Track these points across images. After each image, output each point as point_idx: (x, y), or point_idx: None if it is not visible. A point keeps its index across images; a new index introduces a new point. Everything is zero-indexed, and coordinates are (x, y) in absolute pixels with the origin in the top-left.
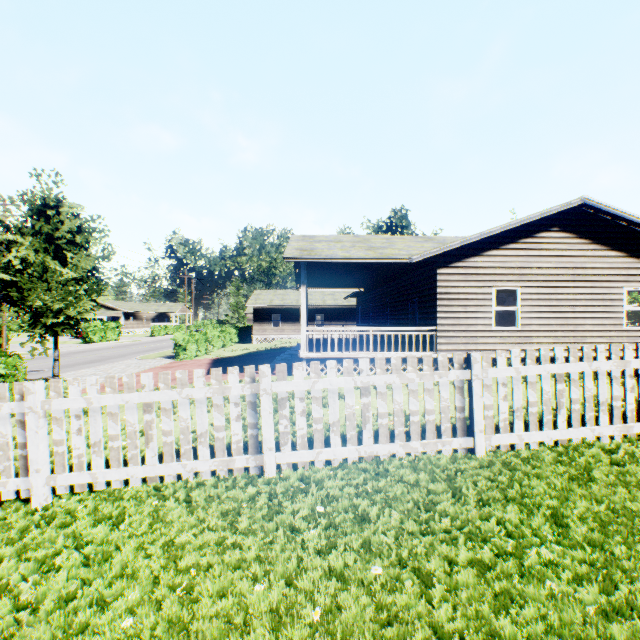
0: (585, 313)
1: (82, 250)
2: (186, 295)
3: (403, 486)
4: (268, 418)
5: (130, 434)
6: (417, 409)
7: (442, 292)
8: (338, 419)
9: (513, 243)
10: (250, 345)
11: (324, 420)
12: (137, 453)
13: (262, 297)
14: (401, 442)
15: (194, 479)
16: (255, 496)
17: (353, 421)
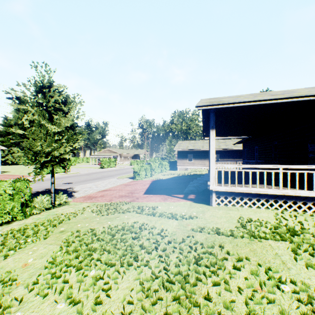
0: None
1: (61, 113)
2: (145, 145)
3: None
4: None
5: None
6: None
7: None
8: None
9: None
10: (175, 171)
11: None
12: None
13: (182, 145)
14: None
15: None
16: None
17: None
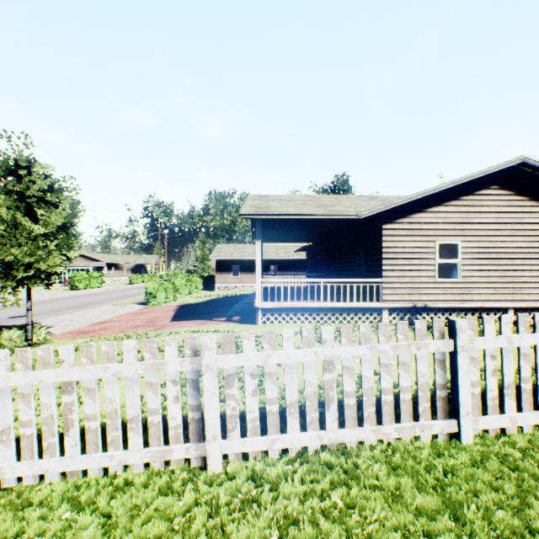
0: (523, 266)
1: (52, 207)
2: (159, 249)
3: (383, 499)
4: (212, 400)
5: (46, 419)
6: (390, 386)
7: (388, 246)
8: (296, 399)
9: (455, 200)
10: (213, 292)
11: (279, 384)
12: (54, 442)
13: (223, 250)
14: (371, 426)
15: (123, 473)
16: (192, 507)
17: (314, 401)
